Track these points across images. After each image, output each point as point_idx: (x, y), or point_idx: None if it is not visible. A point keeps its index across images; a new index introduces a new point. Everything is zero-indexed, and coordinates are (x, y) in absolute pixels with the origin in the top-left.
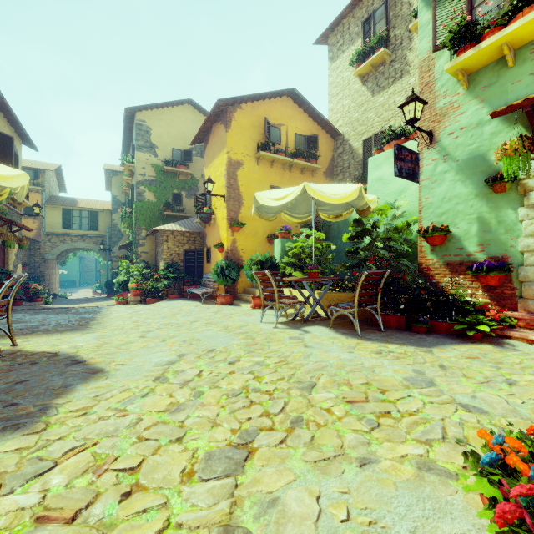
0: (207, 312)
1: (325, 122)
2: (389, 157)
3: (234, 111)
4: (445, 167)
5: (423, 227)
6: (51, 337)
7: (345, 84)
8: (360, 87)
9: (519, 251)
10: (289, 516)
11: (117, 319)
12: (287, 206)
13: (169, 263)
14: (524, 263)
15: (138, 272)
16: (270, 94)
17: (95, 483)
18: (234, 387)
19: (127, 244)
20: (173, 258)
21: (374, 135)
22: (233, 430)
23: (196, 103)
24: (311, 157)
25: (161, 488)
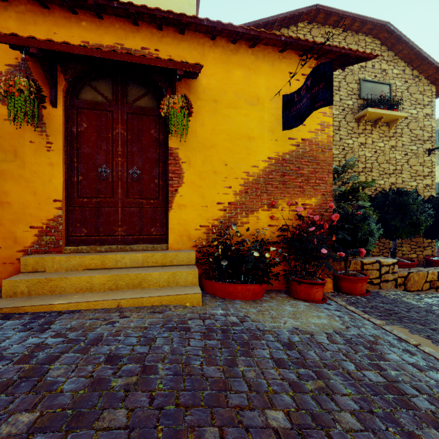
0: None
1: None
2: None
3: None
4: None
5: None
6: None
7: None
8: None
9: None
10: None
11: None
12: None
13: None
14: None
15: None
16: None
17: None
18: None
19: None
20: None
21: (438, 182)
22: None
23: None
24: None
25: None
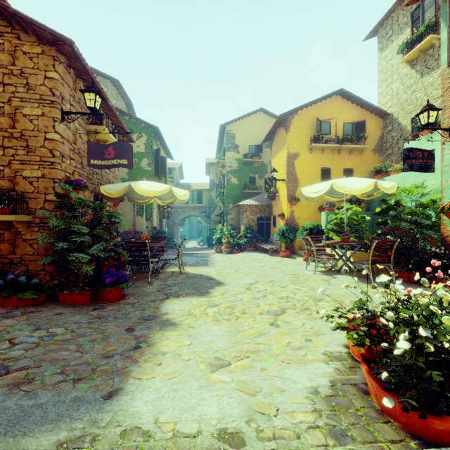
0: (272, 261)
1: (373, 107)
2: (422, 142)
3: (292, 118)
4: None
5: (441, 205)
6: (195, 268)
7: (393, 70)
8: (408, 70)
9: None
10: (292, 324)
11: (220, 261)
12: (328, 190)
13: (247, 226)
14: None
15: (227, 232)
16: (321, 98)
17: (232, 310)
18: (281, 296)
19: (220, 213)
20: (249, 223)
21: None
22: (278, 307)
23: (265, 109)
24: (359, 139)
25: (252, 314)
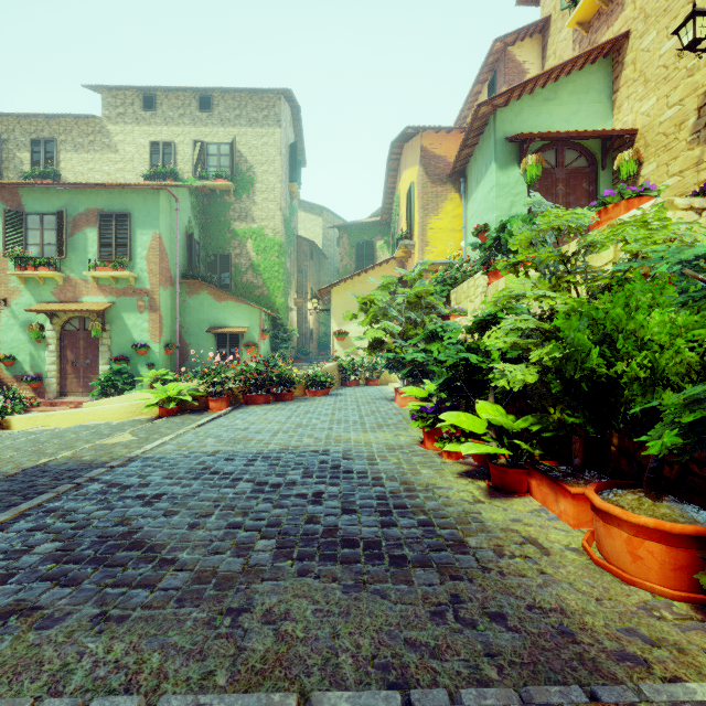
0: None
1: None
2: None
3: None
4: (14, 322)
5: None
6: None
7: None
8: None
9: (46, 371)
10: None
11: None
12: None
13: None
14: (48, 376)
15: None
16: None
17: None
18: None
19: None
20: None
21: None
22: None
23: None
24: None
25: None
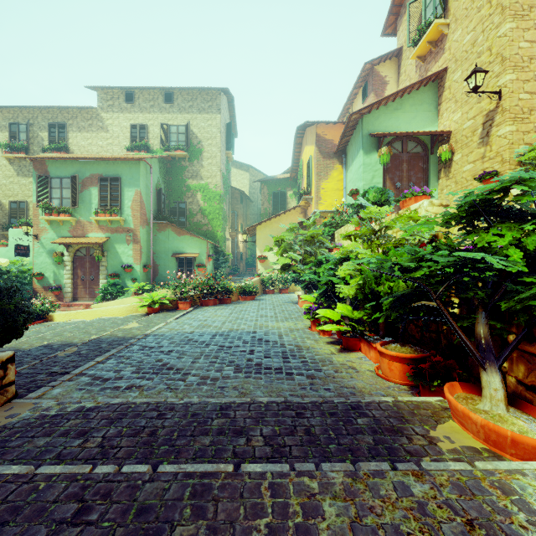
0: None
1: None
2: (22, 233)
3: None
4: (43, 250)
5: (33, 273)
6: None
7: None
8: (8, 164)
9: (64, 283)
10: None
11: None
12: None
13: None
14: (65, 287)
15: None
16: None
17: None
18: None
19: None
20: None
21: (19, 201)
22: None
23: None
24: None
25: None
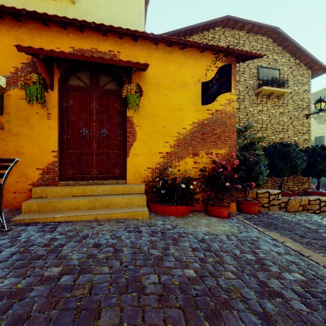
0: None
1: None
2: None
3: None
4: None
5: None
6: None
7: None
8: (313, 120)
9: None
10: None
11: None
12: None
13: None
14: None
15: None
16: None
17: None
18: None
19: None
20: None
21: (319, 136)
22: None
23: None
24: None
25: None
